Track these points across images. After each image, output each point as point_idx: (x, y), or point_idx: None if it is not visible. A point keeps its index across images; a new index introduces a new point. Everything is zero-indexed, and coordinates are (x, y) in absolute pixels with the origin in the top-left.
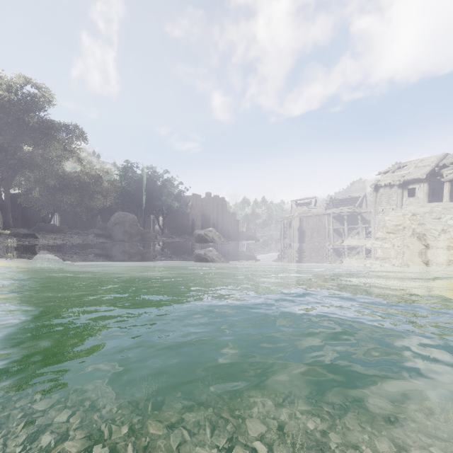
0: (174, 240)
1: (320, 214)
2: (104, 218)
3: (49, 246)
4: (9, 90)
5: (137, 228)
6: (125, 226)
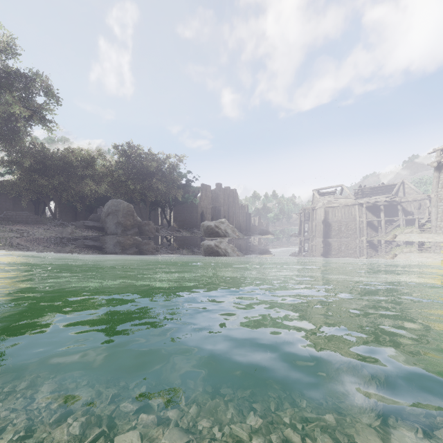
0: (181, 234)
1: (350, 205)
2: None
3: None
4: None
5: (133, 218)
6: (118, 217)
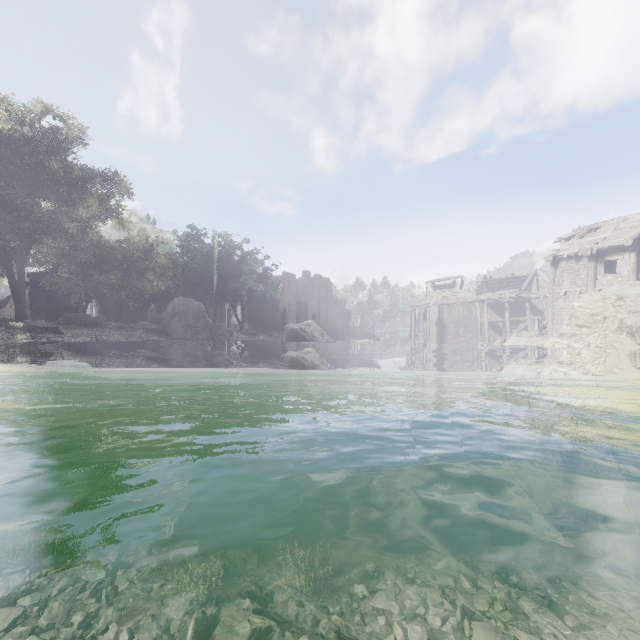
0: (257, 338)
1: (469, 301)
2: (160, 307)
3: (76, 345)
4: (22, 123)
5: (204, 320)
6: (187, 318)
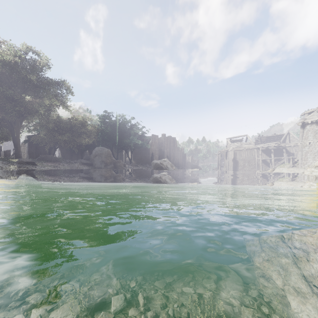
0: (138, 168)
1: (251, 148)
2: (91, 152)
3: (41, 171)
4: (16, 56)
5: (111, 158)
6: (102, 157)
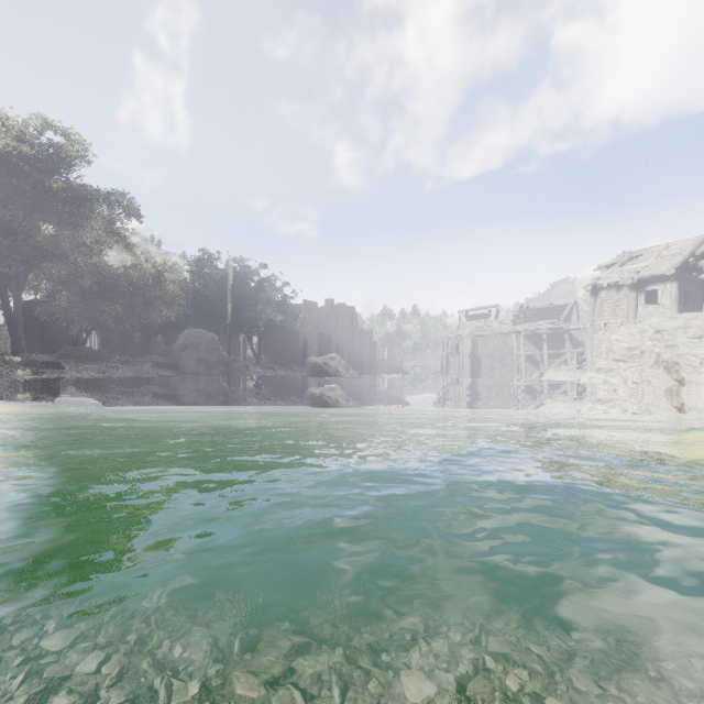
0: (276, 372)
1: (505, 333)
2: (168, 338)
3: (81, 381)
4: (20, 139)
5: (219, 353)
6: (200, 351)
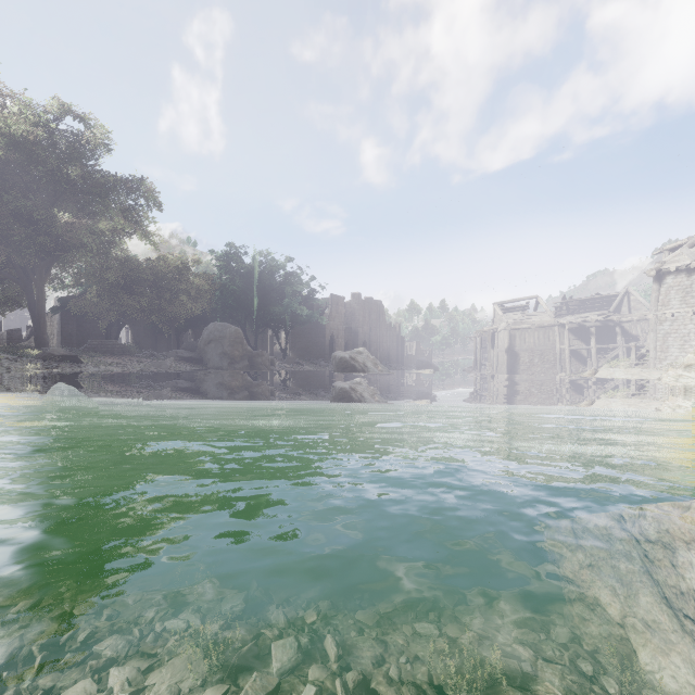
0: (302, 367)
1: (546, 326)
2: (197, 333)
3: (93, 376)
4: (38, 126)
5: (243, 348)
6: (224, 345)
